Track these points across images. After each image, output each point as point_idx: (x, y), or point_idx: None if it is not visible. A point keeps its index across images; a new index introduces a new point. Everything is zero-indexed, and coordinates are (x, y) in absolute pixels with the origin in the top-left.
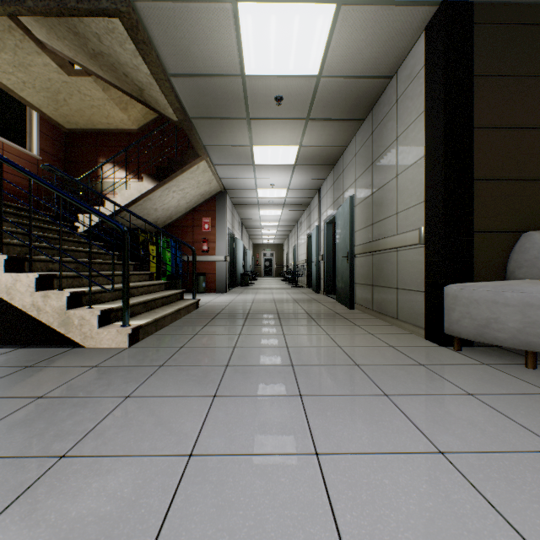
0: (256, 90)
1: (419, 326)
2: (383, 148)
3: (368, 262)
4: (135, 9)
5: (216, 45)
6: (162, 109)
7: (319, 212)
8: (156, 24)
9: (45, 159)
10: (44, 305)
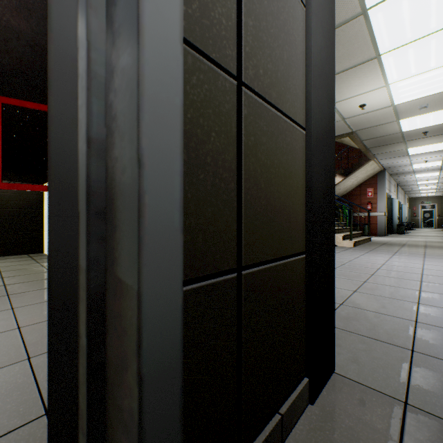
0: (409, 133)
1: None
2: None
3: None
4: (354, 132)
5: (387, 130)
6: (351, 145)
7: None
8: (361, 133)
9: None
10: None
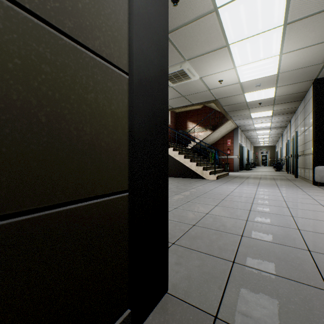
0: (251, 103)
1: (312, 180)
2: (306, 115)
3: (303, 159)
4: (217, 100)
5: (237, 100)
6: (216, 109)
7: (290, 132)
8: (221, 100)
9: (171, 124)
10: (197, 169)
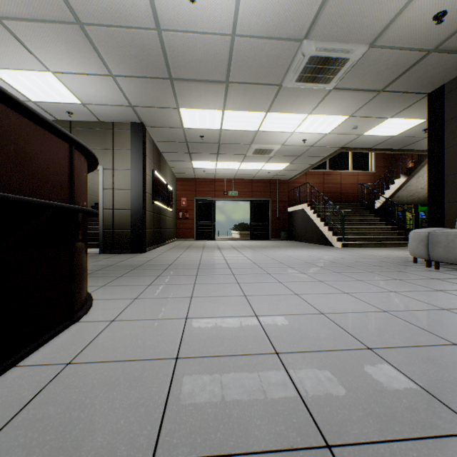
0: (408, 134)
1: None
2: None
3: None
4: (344, 147)
5: (372, 139)
6: None
7: None
8: (351, 146)
9: (377, 171)
10: (328, 235)
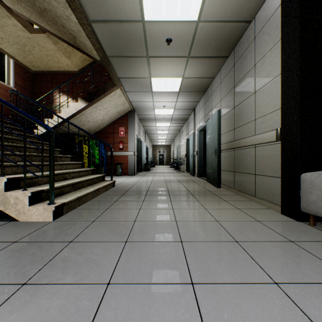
0: (153, 33)
1: (275, 203)
2: (243, 74)
3: (230, 155)
4: None
5: None
6: (89, 51)
7: (194, 123)
8: None
9: (18, 89)
10: None
